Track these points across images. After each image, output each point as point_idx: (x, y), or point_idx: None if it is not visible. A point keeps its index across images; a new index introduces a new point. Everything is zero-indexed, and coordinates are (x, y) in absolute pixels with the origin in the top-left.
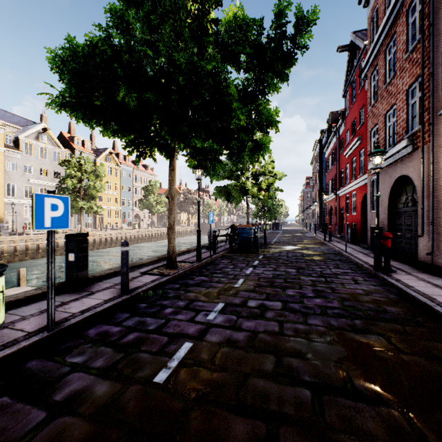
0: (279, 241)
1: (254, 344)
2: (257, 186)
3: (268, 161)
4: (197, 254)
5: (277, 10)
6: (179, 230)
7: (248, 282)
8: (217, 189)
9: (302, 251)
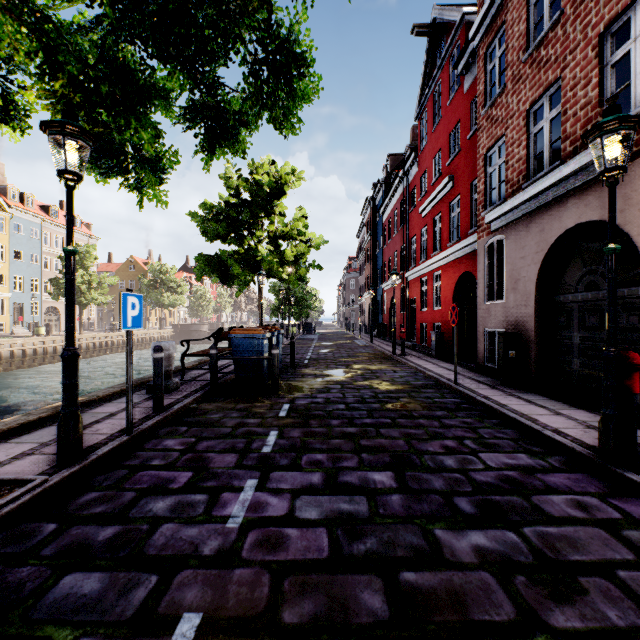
0: (317, 357)
1: None
2: (278, 256)
3: (297, 215)
4: (60, 438)
5: None
6: (142, 336)
7: None
8: (200, 259)
9: (369, 381)
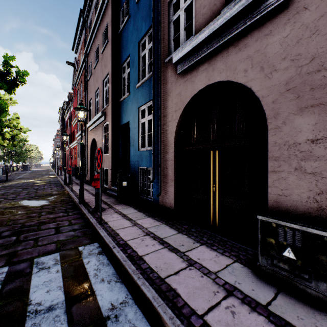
0: (22, 178)
1: None
2: (1, 136)
3: (13, 116)
4: None
5: (6, 58)
6: None
7: None
8: None
9: (36, 181)
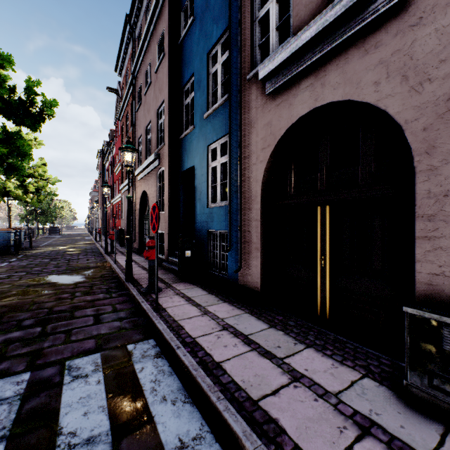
0: (50, 244)
1: (0, 285)
2: (23, 189)
3: (39, 163)
4: None
5: (29, 83)
6: None
7: (1, 269)
8: None
9: (68, 249)
